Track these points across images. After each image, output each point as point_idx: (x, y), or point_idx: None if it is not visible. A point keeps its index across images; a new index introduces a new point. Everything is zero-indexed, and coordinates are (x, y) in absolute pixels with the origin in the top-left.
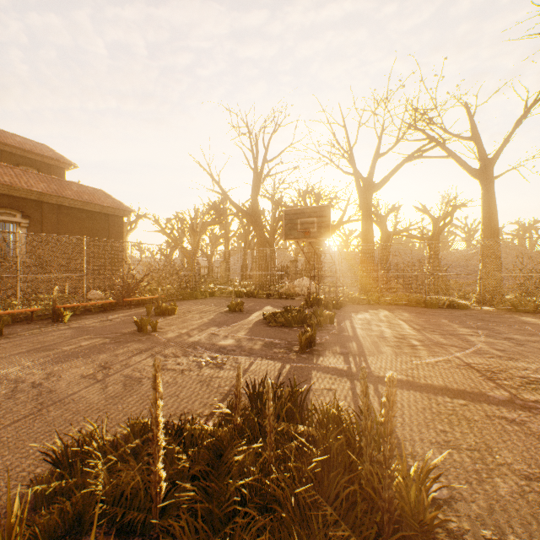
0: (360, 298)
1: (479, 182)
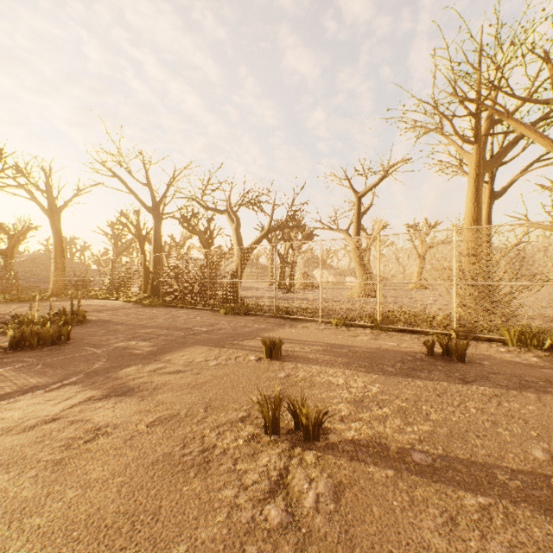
0: None
1: (53, 220)
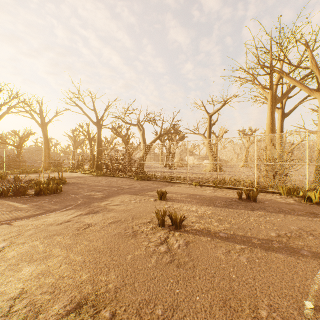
0: None
1: (43, 130)
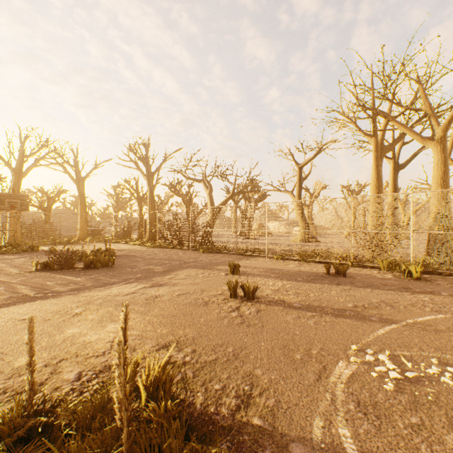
0: (21, 243)
1: (79, 187)
